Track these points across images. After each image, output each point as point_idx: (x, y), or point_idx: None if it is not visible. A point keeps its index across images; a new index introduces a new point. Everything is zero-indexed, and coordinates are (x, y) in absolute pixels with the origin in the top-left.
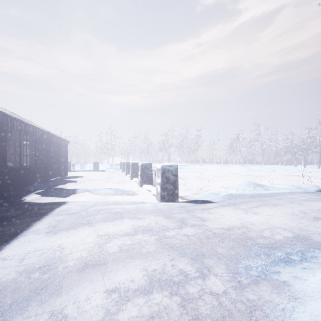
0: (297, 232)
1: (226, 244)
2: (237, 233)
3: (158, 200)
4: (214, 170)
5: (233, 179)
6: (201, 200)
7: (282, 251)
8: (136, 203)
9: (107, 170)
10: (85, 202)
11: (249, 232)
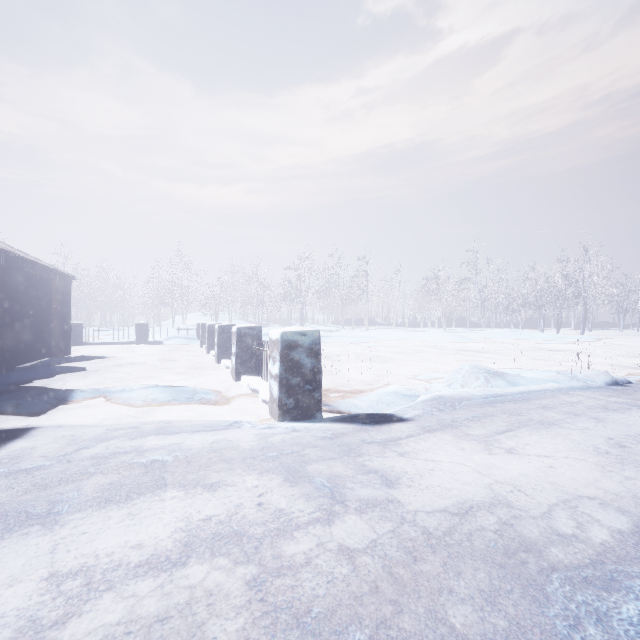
0: (635, 511)
1: (471, 580)
2: (489, 527)
3: (274, 416)
4: (394, 340)
5: (435, 358)
6: (375, 414)
7: (631, 592)
8: (216, 427)
9: (167, 342)
10: (84, 428)
11: (518, 523)
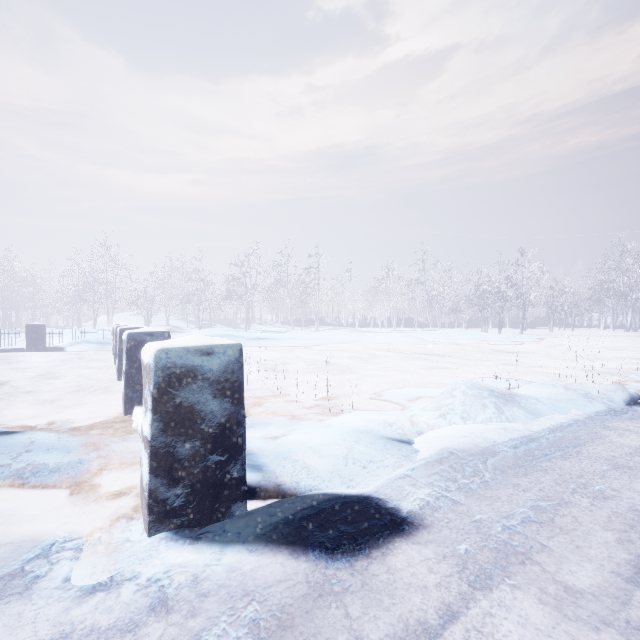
0: None
1: None
2: None
3: (143, 522)
4: (348, 342)
5: (397, 365)
6: (347, 504)
7: None
8: None
9: (71, 348)
10: None
11: None
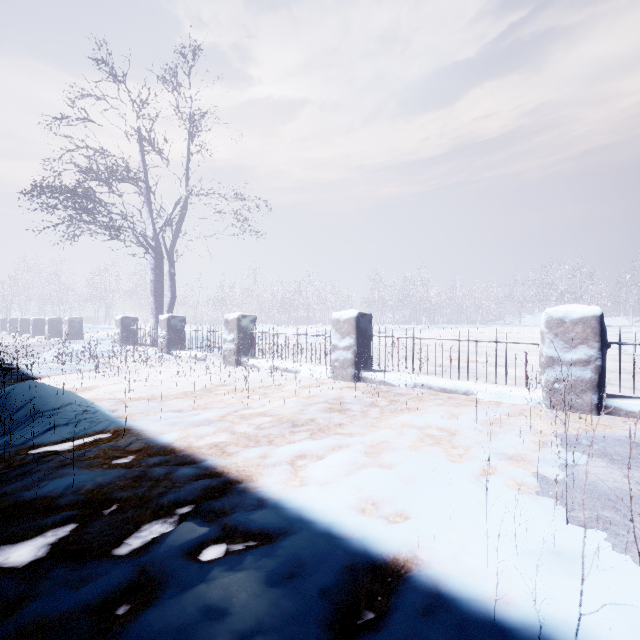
0: None
1: None
2: None
3: None
4: None
5: None
6: None
7: None
8: None
9: None
10: None
11: None
